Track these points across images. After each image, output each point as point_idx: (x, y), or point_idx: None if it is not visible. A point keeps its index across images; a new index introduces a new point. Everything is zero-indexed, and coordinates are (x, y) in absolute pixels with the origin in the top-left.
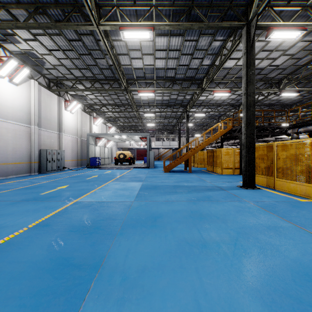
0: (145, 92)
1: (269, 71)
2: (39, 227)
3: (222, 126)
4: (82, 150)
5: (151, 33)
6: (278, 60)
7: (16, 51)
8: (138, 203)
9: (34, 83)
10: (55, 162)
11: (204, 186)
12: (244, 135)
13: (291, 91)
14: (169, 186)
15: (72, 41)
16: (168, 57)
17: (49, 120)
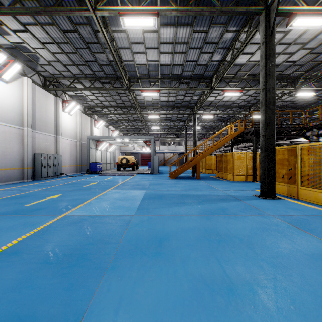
0: (149, 91)
1: (284, 68)
2: (4, 255)
3: (233, 128)
4: (81, 155)
5: (155, 19)
6: (295, 55)
7: (6, 45)
8: (140, 217)
9: (28, 80)
10: (51, 167)
11: (216, 196)
12: (262, 137)
13: (308, 91)
14: (176, 196)
15: (68, 32)
16: (174, 51)
17: (45, 121)
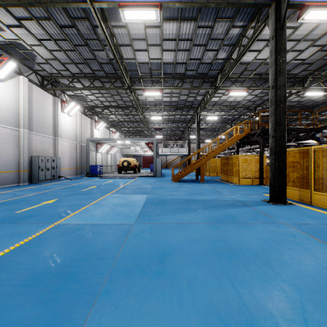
0: (151, 91)
1: (292, 67)
2: None
3: (238, 130)
4: (81, 157)
5: (157, 12)
6: (304, 52)
7: (0, 42)
8: (140, 226)
9: (24, 79)
10: (49, 170)
11: (223, 201)
12: (272, 138)
13: (317, 90)
14: (180, 201)
15: (65, 27)
16: (177, 48)
17: (43, 122)
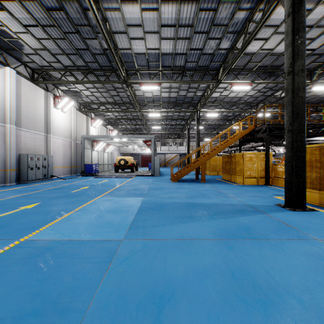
0: (149, 85)
1: None
2: None
3: (241, 126)
4: (76, 156)
5: None
6: (315, 41)
7: None
8: (130, 244)
9: (11, 71)
10: (40, 169)
11: (230, 206)
12: (288, 132)
13: None
14: (180, 206)
15: (52, 10)
16: (177, 37)
17: (33, 118)
